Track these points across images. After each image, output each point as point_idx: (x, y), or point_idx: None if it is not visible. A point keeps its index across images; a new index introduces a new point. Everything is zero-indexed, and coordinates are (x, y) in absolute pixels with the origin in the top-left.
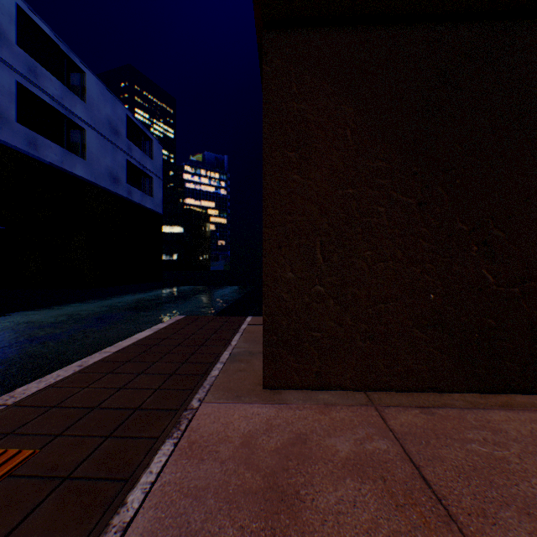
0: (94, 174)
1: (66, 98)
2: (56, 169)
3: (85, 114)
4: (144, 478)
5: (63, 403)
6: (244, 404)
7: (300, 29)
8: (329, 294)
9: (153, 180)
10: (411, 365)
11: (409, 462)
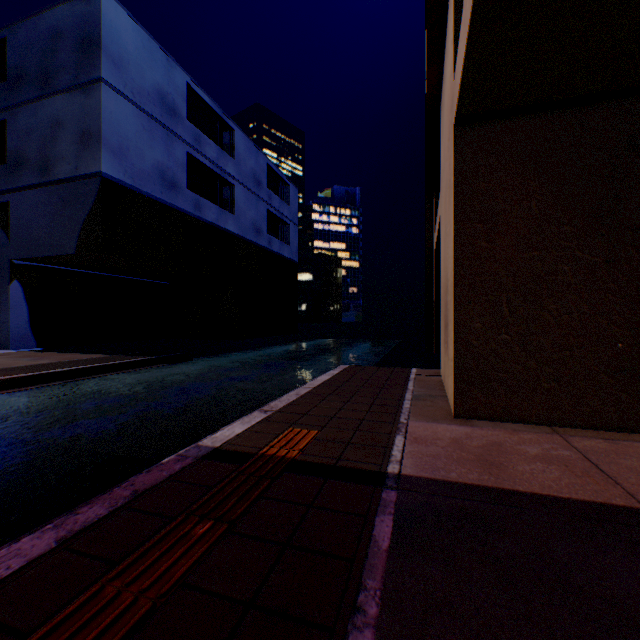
0: (241, 228)
1: (220, 159)
2: (213, 227)
3: (234, 171)
4: (395, 447)
5: (309, 413)
6: (442, 424)
7: (487, 121)
8: (514, 341)
9: (289, 227)
10: (597, 406)
11: (587, 461)
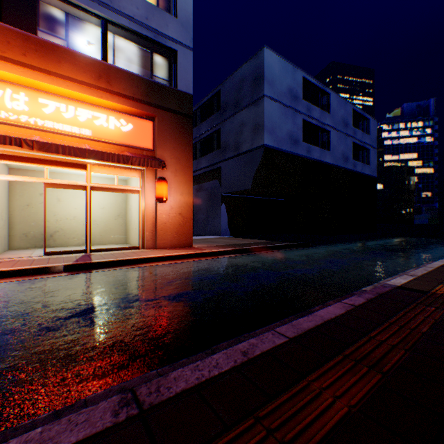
0: (334, 159)
1: (321, 116)
2: (317, 162)
3: (329, 121)
4: None
5: None
6: None
7: None
8: None
9: (368, 151)
10: None
11: None
